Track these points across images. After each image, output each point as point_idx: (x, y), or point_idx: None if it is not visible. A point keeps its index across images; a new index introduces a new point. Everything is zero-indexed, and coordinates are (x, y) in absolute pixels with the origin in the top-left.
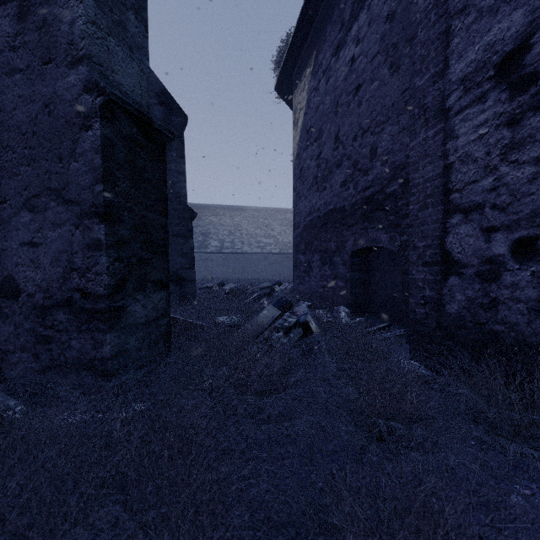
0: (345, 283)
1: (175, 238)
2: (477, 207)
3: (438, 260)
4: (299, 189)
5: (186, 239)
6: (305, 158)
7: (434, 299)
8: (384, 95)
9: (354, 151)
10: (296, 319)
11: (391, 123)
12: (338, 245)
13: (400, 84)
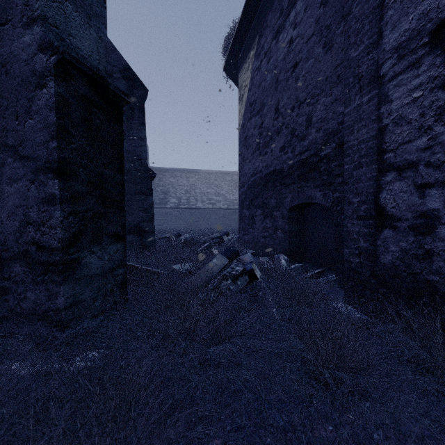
0: (284, 234)
1: (137, 195)
2: (412, 165)
3: (372, 214)
4: (244, 154)
5: (147, 196)
6: (249, 127)
7: (368, 249)
8: (318, 71)
9: (292, 120)
10: (243, 267)
11: (324, 95)
12: (278, 201)
13: (333, 61)
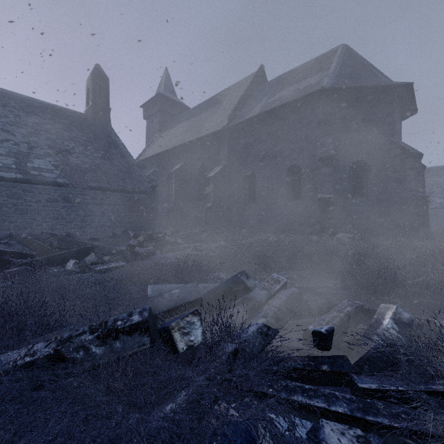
0: None
1: None
2: None
3: None
4: None
5: None
6: None
7: None
8: None
9: None
10: None
11: None
12: None
13: None
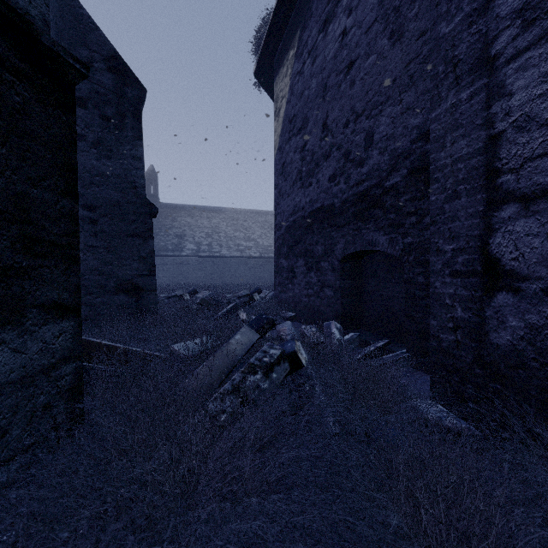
0: (334, 293)
1: (130, 238)
2: None
3: (477, 269)
4: (281, 186)
5: (145, 239)
6: (287, 151)
7: (470, 322)
8: (383, 71)
9: (346, 139)
10: (280, 350)
11: (391, 103)
12: (326, 248)
13: (403, 55)
